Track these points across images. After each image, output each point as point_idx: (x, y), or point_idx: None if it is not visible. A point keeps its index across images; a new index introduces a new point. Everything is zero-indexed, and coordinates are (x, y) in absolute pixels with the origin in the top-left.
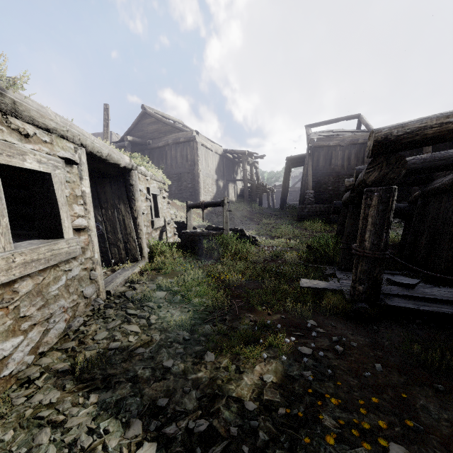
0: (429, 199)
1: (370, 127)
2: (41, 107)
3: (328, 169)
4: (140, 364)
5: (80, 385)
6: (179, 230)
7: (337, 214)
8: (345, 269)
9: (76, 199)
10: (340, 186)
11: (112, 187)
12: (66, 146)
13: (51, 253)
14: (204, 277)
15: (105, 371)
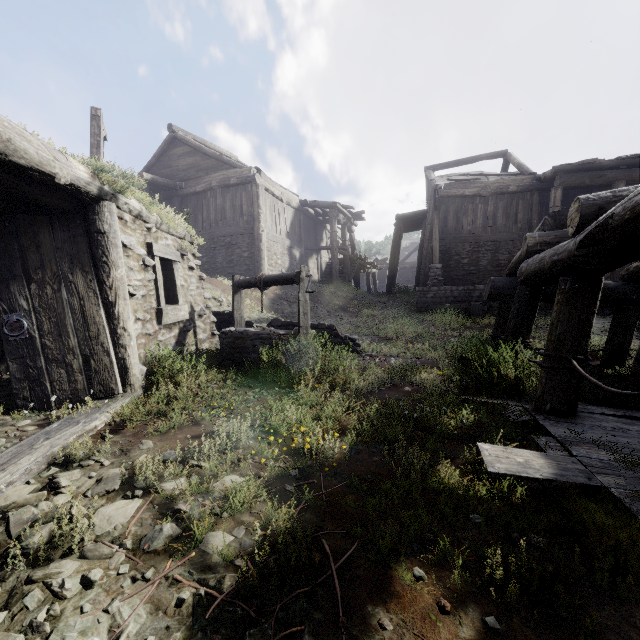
0: None
1: (526, 167)
2: None
3: (463, 232)
4: None
5: None
6: (222, 327)
7: (496, 299)
8: (553, 410)
9: None
10: (480, 258)
11: (57, 237)
12: None
13: None
14: (253, 436)
15: None
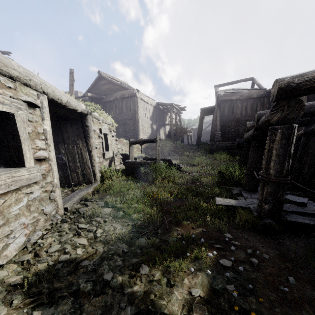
0: (310, 137)
1: (261, 86)
2: (4, 58)
3: (231, 116)
4: (83, 277)
5: (27, 300)
6: (124, 160)
7: (239, 148)
8: (248, 189)
9: (38, 136)
10: (239, 128)
11: (73, 128)
12: (30, 92)
13: (11, 179)
14: (141, 195)
15: (51, 285)
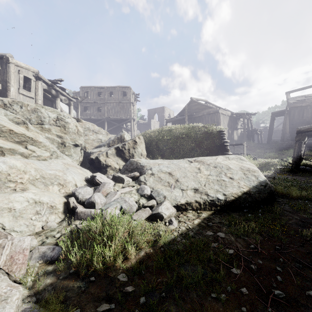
0: None
1: None
2: None
3: (301, 120)
4: None
5: None
6: None
7: None
8: None
9: None
10: None
11: None
12: None
13: None
14: None
15: None
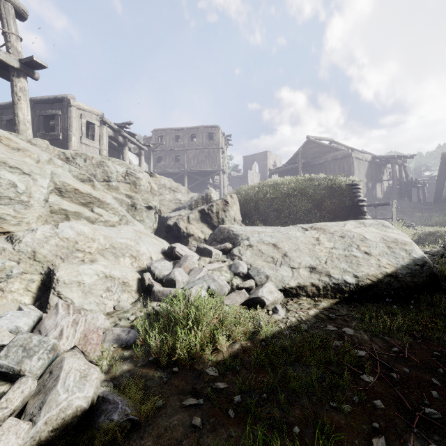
0: None
1: None
2: None
3: None
4: None
5: None
6: None
7: None
8: None
9: None
10: None
11: None
12: None
13: None
14: None
15: None
